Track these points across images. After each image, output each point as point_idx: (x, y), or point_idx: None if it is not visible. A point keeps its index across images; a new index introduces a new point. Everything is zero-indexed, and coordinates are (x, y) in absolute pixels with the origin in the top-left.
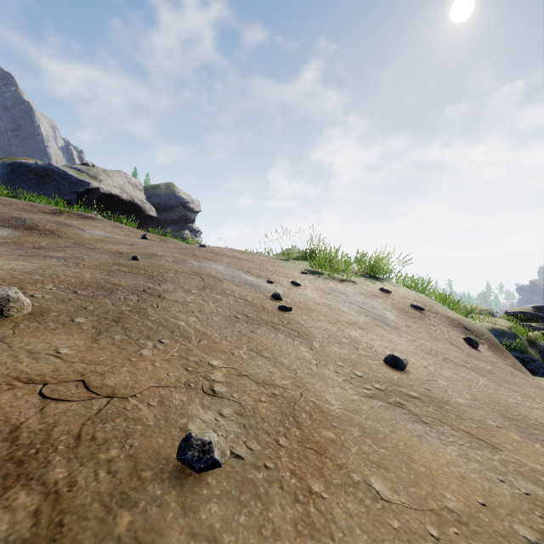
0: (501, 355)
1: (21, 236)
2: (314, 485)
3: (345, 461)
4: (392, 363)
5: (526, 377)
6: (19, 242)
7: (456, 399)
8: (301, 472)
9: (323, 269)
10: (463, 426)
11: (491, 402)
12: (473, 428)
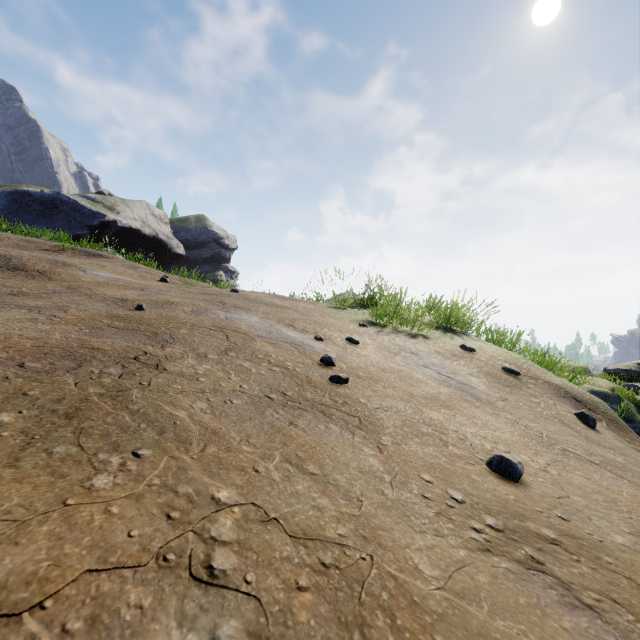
0: (625, 436)
1: (0, 279)
2: None
3: None
4: (500, 469)
5: None
6: None
7: (612, 537)
8: None
9: (387, 320)
10: None
11: None
12: None
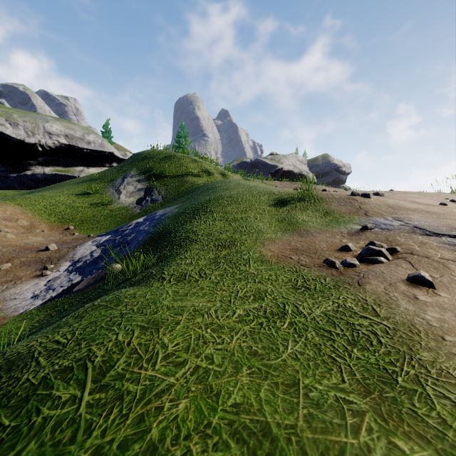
0: None
1: None
2: None
3: None
4: None
5: None
6: None
7: None
8: None
9: None
10: None
11: None
12: None
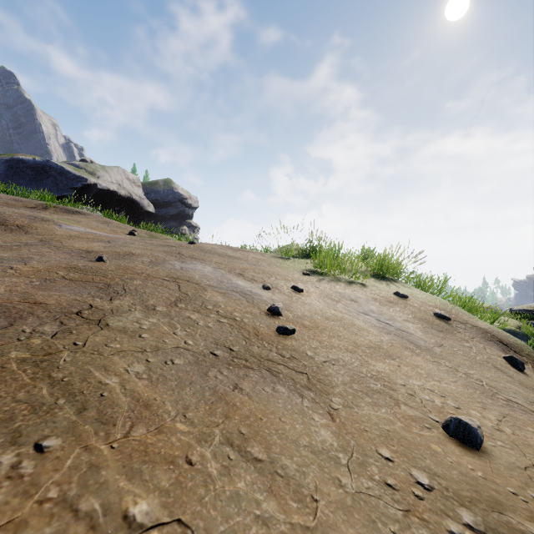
0: None
1: None
2: None
3: None
4: (459, 434)
5: None
6: None
7: None
8: None
9: (327, 269)
10: None
11: None
12: None
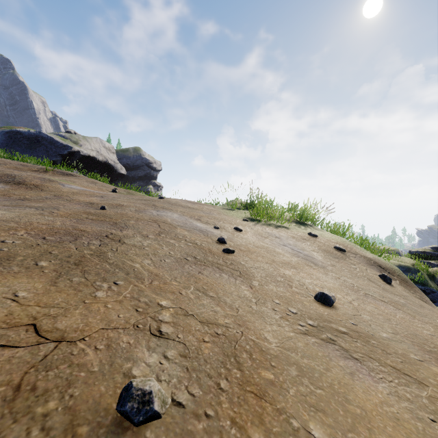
0: (411, 289)
1: (10, 190)
2: (254, 435)
3: (284, 404)
4: (322, 299)
5: (433, 309)
6: (8, 195)
7: (380, 333)
8: (241, 419)
9: (261, 216)
10: (390, 361)
11: (410, 335)
12: (399, 363)
